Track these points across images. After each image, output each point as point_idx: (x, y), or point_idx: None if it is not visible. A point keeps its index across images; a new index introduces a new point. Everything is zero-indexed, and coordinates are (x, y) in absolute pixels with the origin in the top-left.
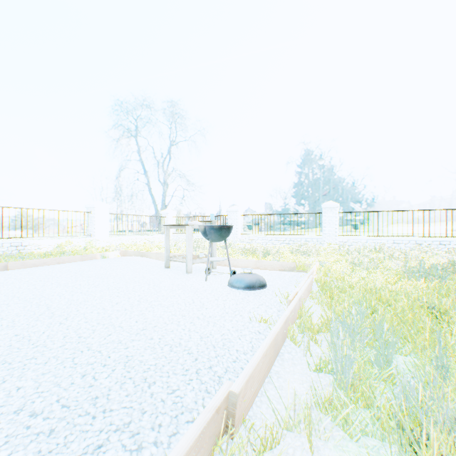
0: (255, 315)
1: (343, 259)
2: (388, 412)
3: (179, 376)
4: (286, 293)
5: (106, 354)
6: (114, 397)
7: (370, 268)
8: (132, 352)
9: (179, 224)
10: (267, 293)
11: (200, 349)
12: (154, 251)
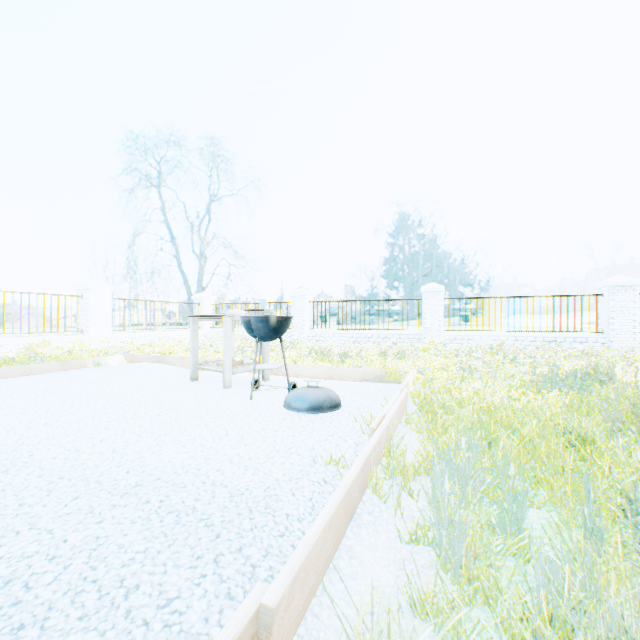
0: (321, 453)
1: (449, 364)
2: (520, 614)
3: (184, 571)
4: (369, 417)
5: (61, 536)
6: (55, 623)
7: (485, 377)
8: (109, 529)
9: (212, 315)
10: (341, 417)
11: (227, 517)
12: (178, 354)
